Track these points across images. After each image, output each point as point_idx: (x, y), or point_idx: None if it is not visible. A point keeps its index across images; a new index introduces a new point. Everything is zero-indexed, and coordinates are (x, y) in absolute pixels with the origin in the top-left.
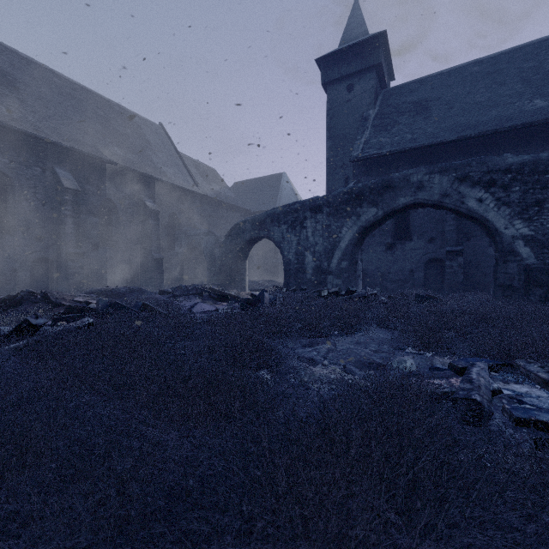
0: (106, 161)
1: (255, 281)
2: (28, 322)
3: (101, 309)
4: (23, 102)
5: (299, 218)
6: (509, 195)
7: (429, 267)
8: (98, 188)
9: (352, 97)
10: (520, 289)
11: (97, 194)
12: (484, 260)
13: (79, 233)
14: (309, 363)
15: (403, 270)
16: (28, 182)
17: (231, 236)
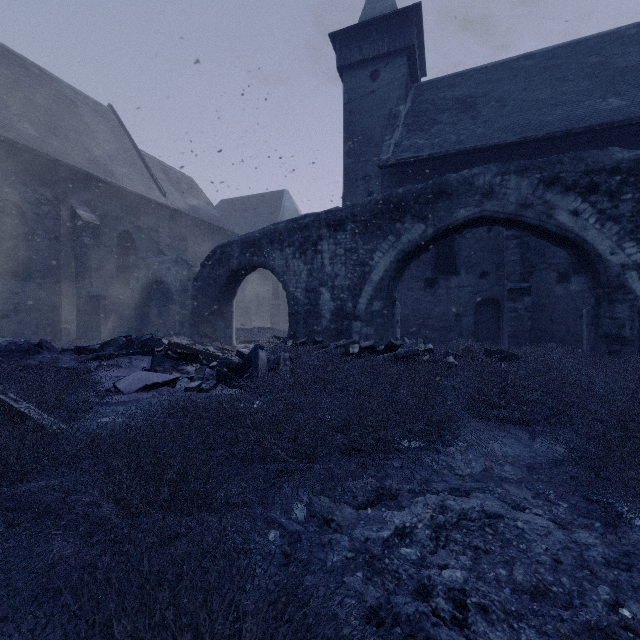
0: (3, 139)
1: (247, 329)
2: None
3: None
4: None
5: (311, 238)
6: (617, 205)
7: (481, 310)
8: None
9: (376, 87)
10: (633, 341)
11: None
12: (550, 301)
13: None
14: None
15: (447, 314)
16: None
17: (210, 264)
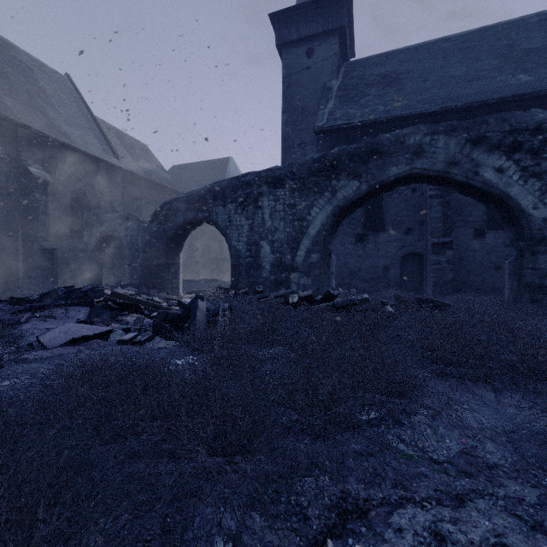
0: None
1: (195, 281)
2: None
3: None
4: None
5: (253, 194)
6: (539, 163)
7: (406, 263)
8: None
9: (312, 63)
10: None
11: None
12: (468, 255)
13: None
14: None
15: (376, 267)
16: None
17: (157, 219)
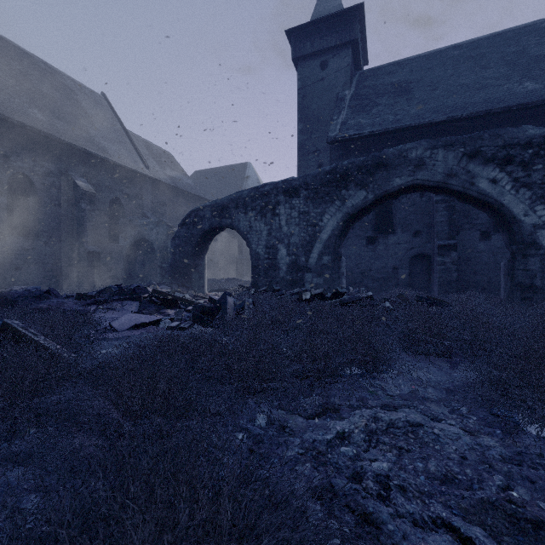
0: (17, 123)
1: (216, 280)
2: None
3: None
4: None
5: (271, 203)
6: (529, 174)
7: (414, 263)
8: (5, 157)
9: (326, 75)
10: (543, 289)
11: (3, 165)
12: (474, 256)
13: None
14: None
15: (386, 267)
16: None
17: (186, 225)
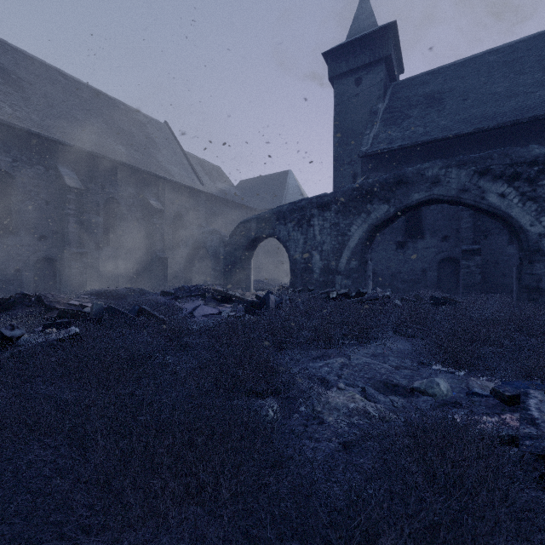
0: (110, 160)
1: (260, 280)
2: (2, 335)
3: (95, 314)
4: (27, 101)
5: (306, 216)
6: (535, 189)
7: (442, 266)
8: (102, 187)
9: (360, 91)
10: None
11: (101, 193)
12: (502, 259)
13: (82, 233)
14: (322, 386)
15: (415, 270)
16: (31, 181)
17: (235, 235)
